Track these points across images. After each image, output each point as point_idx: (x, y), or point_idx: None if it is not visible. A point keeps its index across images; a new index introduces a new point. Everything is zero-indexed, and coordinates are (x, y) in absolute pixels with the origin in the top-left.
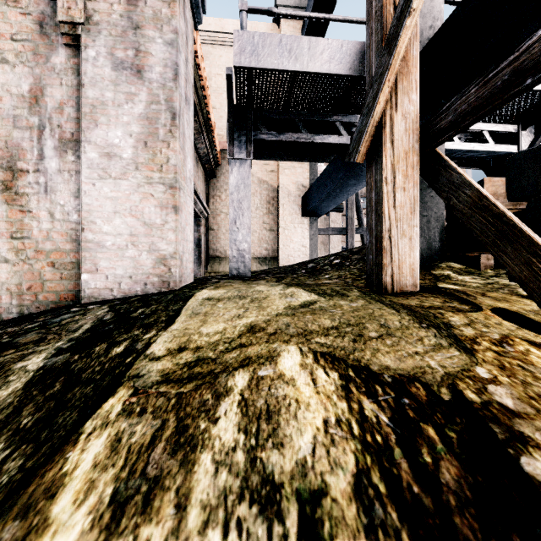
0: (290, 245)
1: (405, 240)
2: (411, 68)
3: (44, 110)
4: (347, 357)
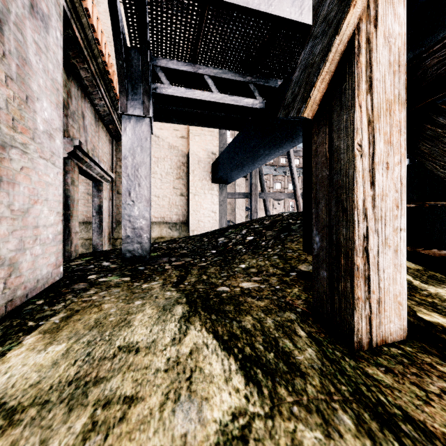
0: (200, 211)
1: (388, 254)
2: None
3: None
4: None
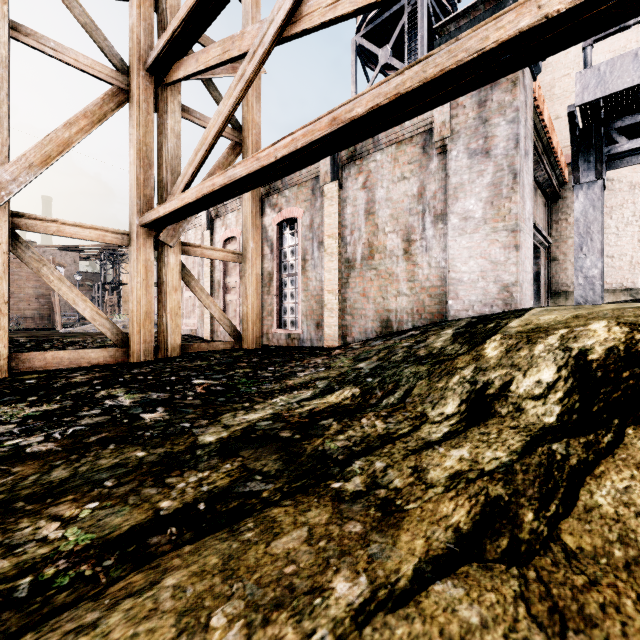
0: None
1: None
2: None
3: (425, 200)
4: None
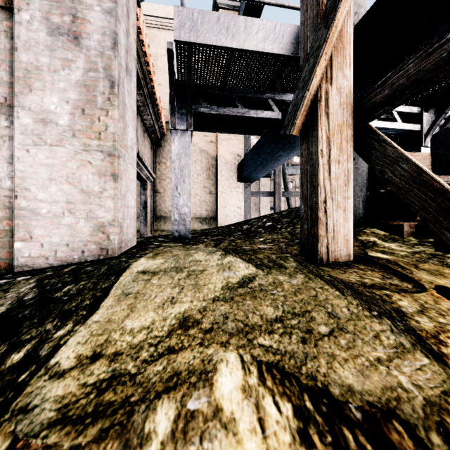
0: (227, 207)
1: (339, 211)
2: (345, 44)
3: None
4: (299, 370)
